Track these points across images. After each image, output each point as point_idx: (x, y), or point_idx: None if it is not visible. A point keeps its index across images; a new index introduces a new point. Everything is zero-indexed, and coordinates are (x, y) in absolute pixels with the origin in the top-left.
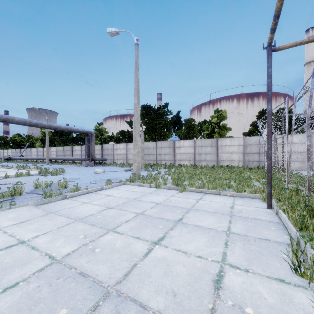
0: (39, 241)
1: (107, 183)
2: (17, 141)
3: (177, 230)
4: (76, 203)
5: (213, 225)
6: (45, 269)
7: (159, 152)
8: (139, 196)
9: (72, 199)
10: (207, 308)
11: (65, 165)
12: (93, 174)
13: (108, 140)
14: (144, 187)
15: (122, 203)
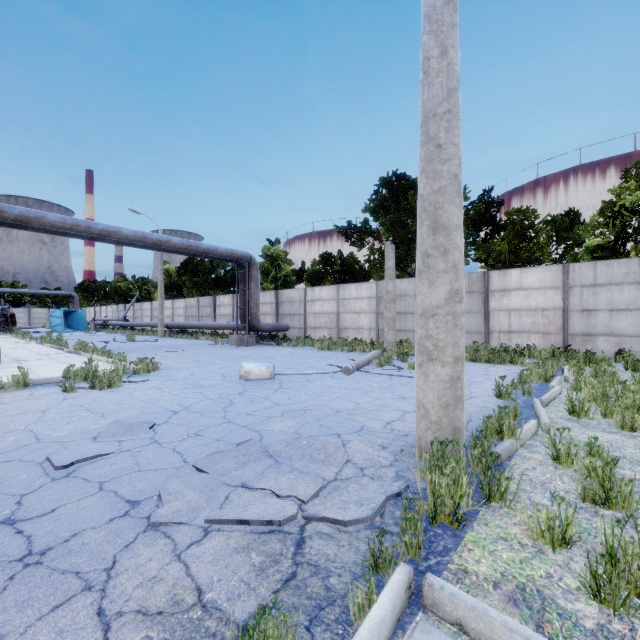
0: None
1: None
2: (122, 289)
3: None
4: None
5: None
6: None
7: None
8: None
9: None
10: None
11: (195, 339)
12: (234, 385)
13: (293, 280)
14: None
15: None
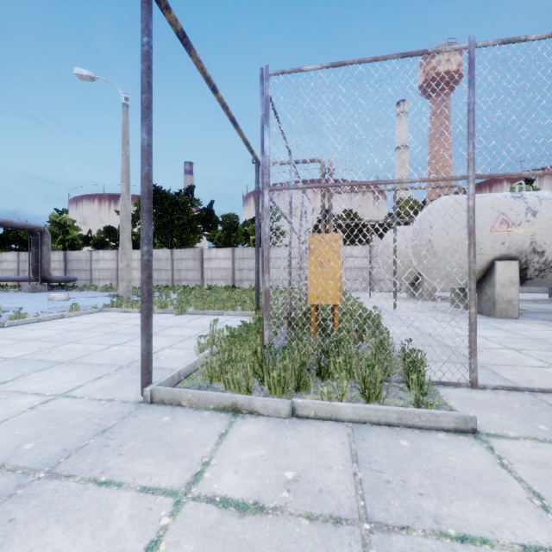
0: None
1: (72, 309)
2: None
3: None
4: (21, 330)
5: (184, 334)
6: (1, 362)
7: (178, 267)
8: (118, 321)
9: (14, 328)
10: (135, 360)
11: None
12: (47, 302)
13: (80, 243)
14: (131, 313)
15: (91, 327)
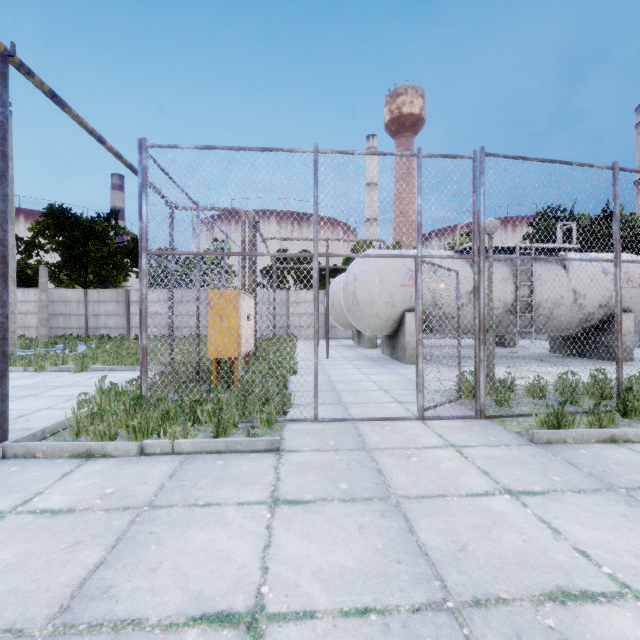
0: None
1: None
2: None
3: (20, 400)
4: None
5: (74, 393)
6: None
7: (94, 312)
8: None
9: None
10: None
11: None
12: None
13: None
14: (13, 373)
15: None
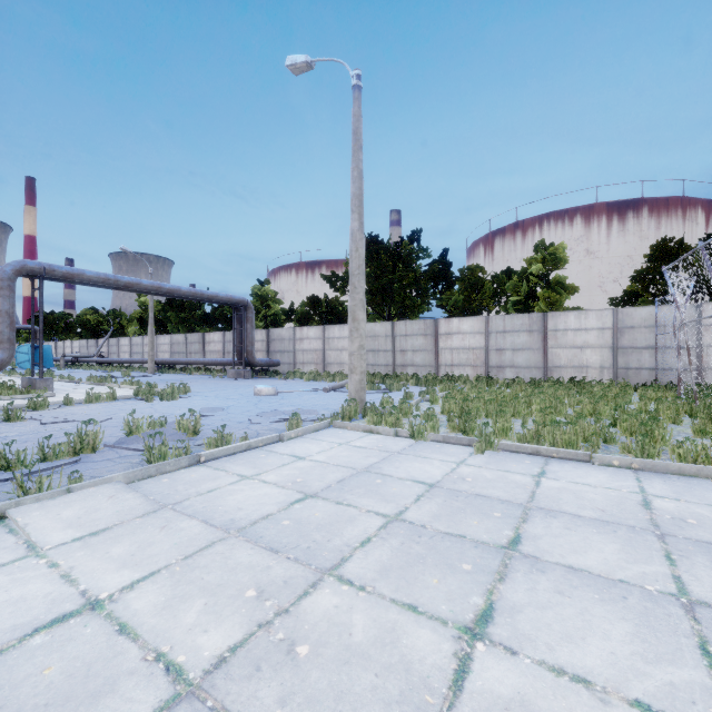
0: (138, 603)
1: (292, 424)
2: (90, 322)
3: (519, 582)
4: (223, 479)
5: (624, 571)
6: None
7: (401, 347)
8: (375, 461)
9: (214, 466)
10: None
11: (189, 374)
12: (253, 398)
13: (282, 319)
14: (381, 436)
15: (337, 481)
